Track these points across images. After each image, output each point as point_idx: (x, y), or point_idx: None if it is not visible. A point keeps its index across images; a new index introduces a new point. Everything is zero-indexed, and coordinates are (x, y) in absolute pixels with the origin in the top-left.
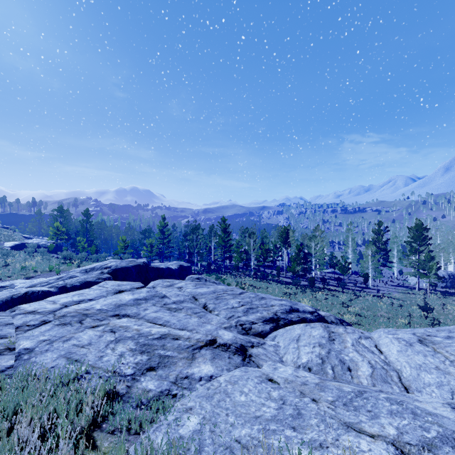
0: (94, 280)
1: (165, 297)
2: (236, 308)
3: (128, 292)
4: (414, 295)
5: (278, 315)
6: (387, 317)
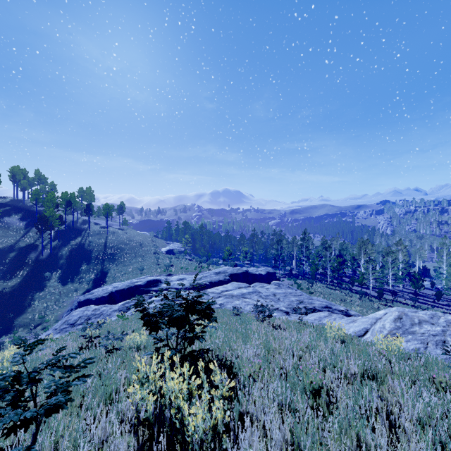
0: (223, 279)
1: (260, 292)
2: (293, 301)
3: (244, 288)
4: None
5: (315, 308)
6: None
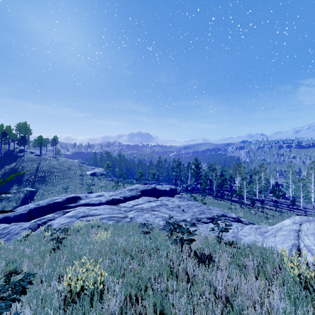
0: (135, 195)
1: (167, 205)
2: (196, 212)
3: (153, 202)
4: None
5: (214, 217)
6: None
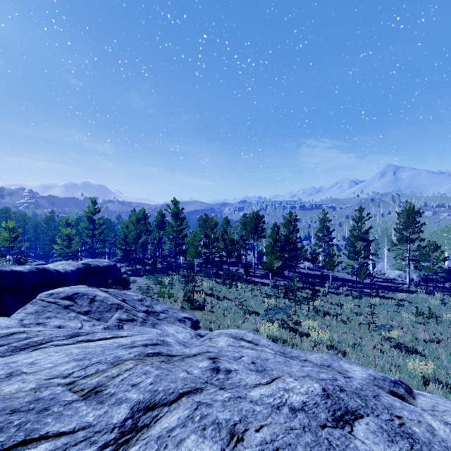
0: None
1: None
2: None
3: None
4: (414, 294)
5: None
6: (431, 340)
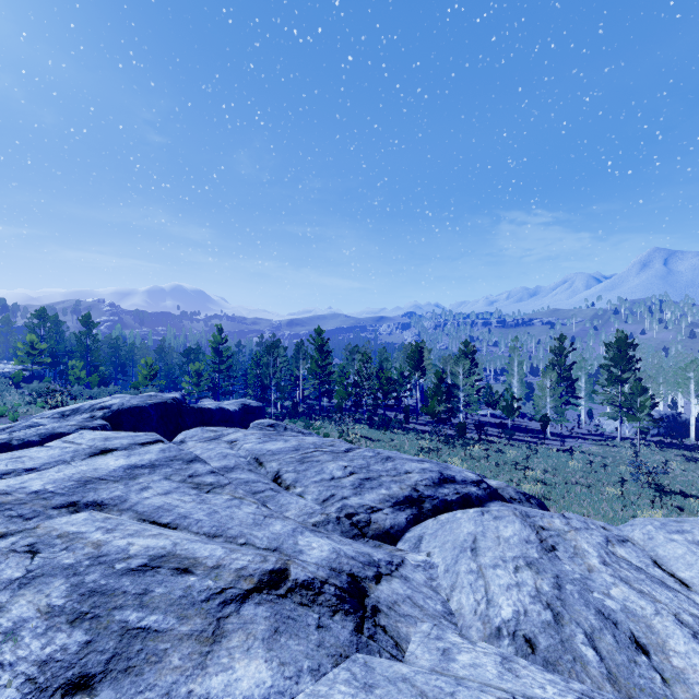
0: (71, 431)
1: (195, 461)
2: (339, 479)
3: (121, 452)
4: (616, 448)
5: (420, 490)
6: (585, 484)
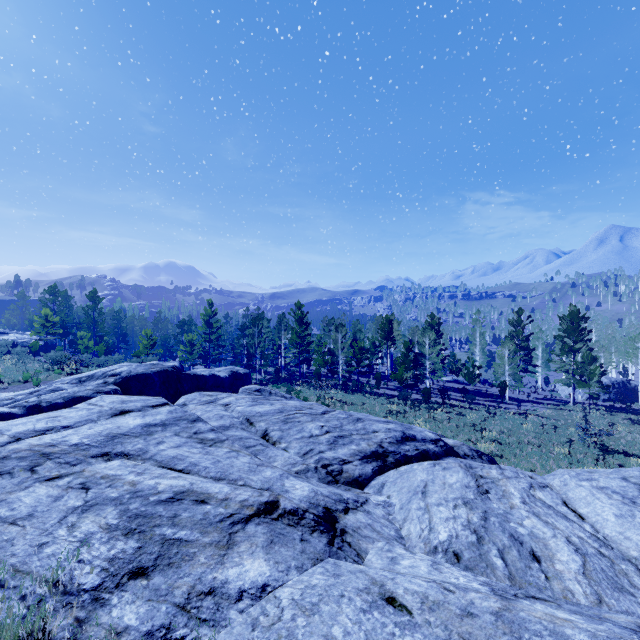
0: (89, 395)
1: (198, 421)
2: (316, 436)
3: (136, 413)
4: (568, 412)
5: (384, 447)
6: (536, 444)
